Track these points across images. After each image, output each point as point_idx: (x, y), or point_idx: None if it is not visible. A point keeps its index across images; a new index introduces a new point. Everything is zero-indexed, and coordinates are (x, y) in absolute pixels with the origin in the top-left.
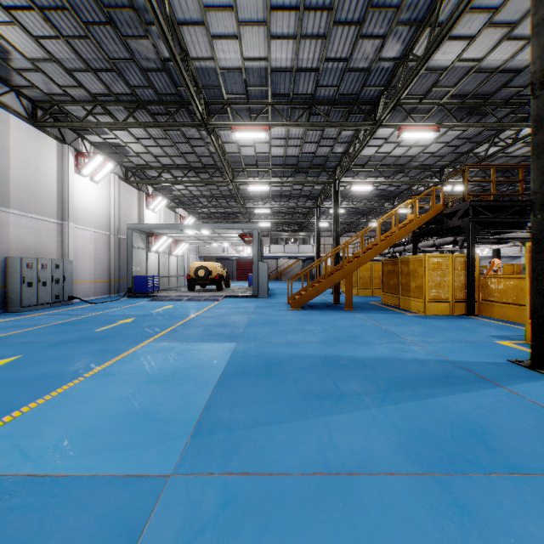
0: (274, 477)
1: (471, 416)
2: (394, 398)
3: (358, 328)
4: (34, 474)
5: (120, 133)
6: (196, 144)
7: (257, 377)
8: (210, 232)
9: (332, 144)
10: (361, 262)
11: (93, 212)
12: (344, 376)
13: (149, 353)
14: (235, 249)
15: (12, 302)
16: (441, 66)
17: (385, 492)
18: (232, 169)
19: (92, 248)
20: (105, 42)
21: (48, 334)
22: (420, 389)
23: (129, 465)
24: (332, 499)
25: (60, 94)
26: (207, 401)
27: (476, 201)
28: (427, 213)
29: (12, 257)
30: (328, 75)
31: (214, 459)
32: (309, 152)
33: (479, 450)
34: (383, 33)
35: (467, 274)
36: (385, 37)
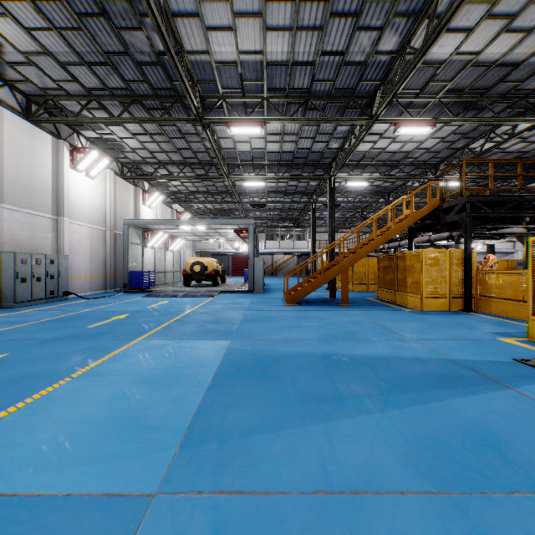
0: (271, 496)
1: (482, 422)
2: (398, 401)
3: (355, 324)
4: (2, 493)
5: (115, 129)
6: (192, 139)
7: (252, 378)
8: (206, 228)
9: (328, 140)
10: (357, 257)
11: (88, 208)
12: (344, 376)
13: (140, 351)
14: (230, 245)
15: (5, 297)
16: (438, 60)
17: (396, 516)
18: (228, 165)
19: (87, 244)
20: (99, 34)
21: (38, 331)
22: (424, 391)
23: (110, 481)
24: (337, 525)
25: (55, 89)
26: (199, 405)
27: (474, 196)
28: (424, 208)
29: (5, 252)
30: (324, 69)
31: (204, 474)
32: (305, 148)
33: (496, 463)
34: (380, 25)
35: (464, 270)
36: (382, 30)
